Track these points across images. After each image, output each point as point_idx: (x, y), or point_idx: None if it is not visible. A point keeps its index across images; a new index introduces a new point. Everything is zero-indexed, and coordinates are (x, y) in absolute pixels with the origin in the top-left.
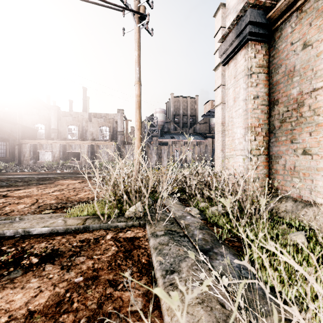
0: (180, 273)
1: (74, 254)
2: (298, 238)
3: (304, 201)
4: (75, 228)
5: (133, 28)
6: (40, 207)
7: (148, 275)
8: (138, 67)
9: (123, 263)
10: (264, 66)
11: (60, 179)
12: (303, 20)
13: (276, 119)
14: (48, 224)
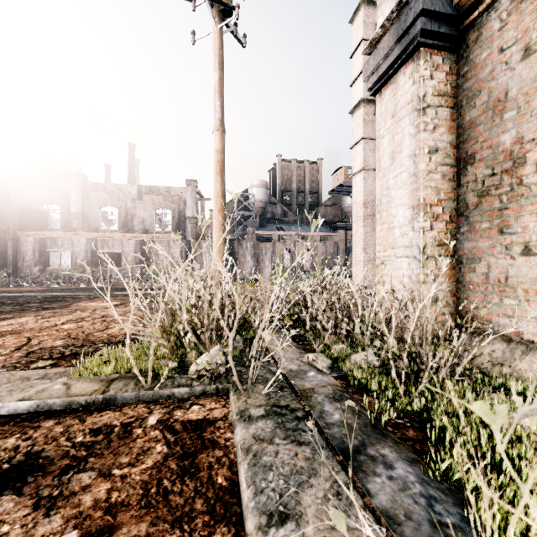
0: (302, 522)
1: (73, 466)
2: (536, 422)
3: (525, 342)
4: (88, 402)
5: (210, 31)
6: (30, 355)
7: (228, 521)
8: (219, 101)
9: (176, 487)
10: (448, 94)
11: (83, 299)
12: (524, 4)
13: (470, 191)
14: (31, 393)
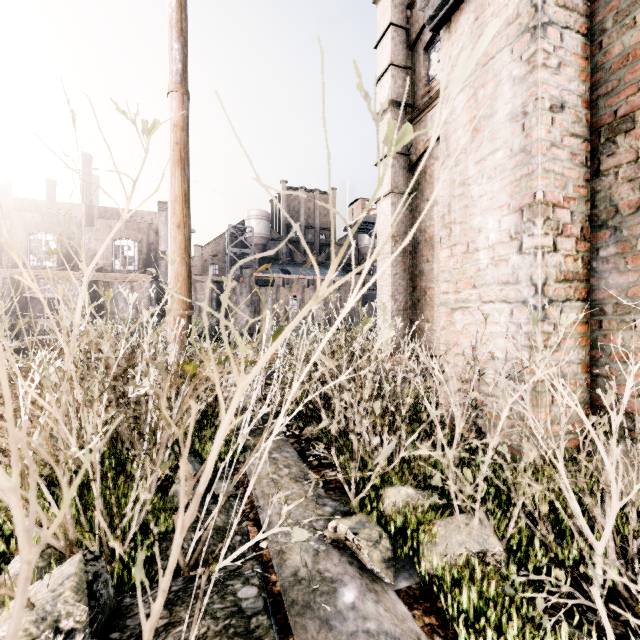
0: None
1: None
2: None
3: None
4: None
5: None
6: None
7: None
8: (179, 43)
9: None
10: (579, 9)
11: None
12: None
13: (623, 182)
14: None
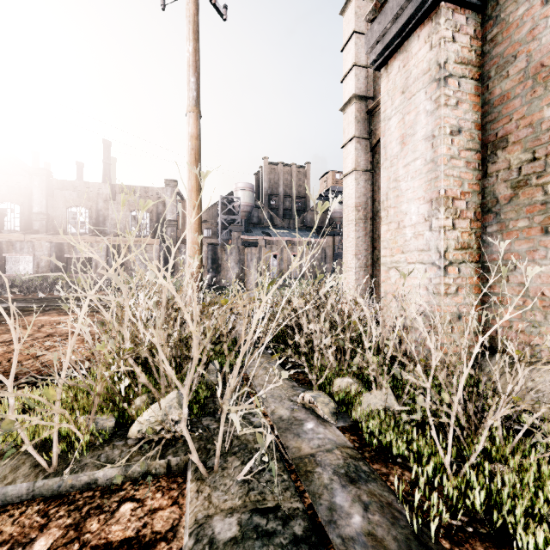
0: None
1: None
2: None
3: None
4: None
5: None
6: None
7: None
8: (194, 77)
9: None
10: (472, 63)
11: (34, 312)
12: None
13: (501, 182)
14: None
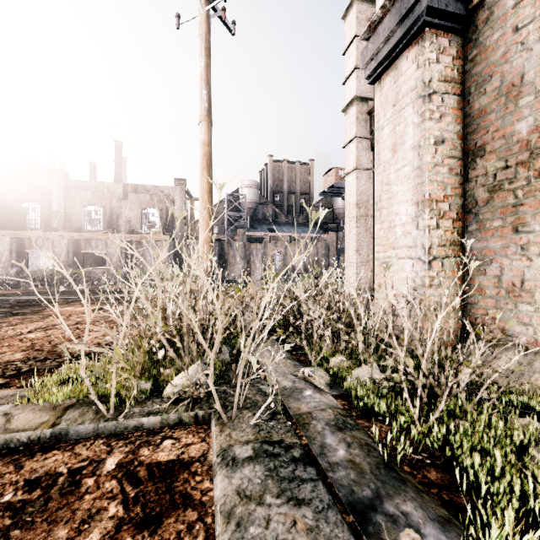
0: None
1: None
2: None
3: None
4: (31, 439)
5: (196, 14)
6: None
7: None
8: (206, 90)
9: None
10: (455, 80)
11: (59, 303)
12: None
13: (479, 186)
14: None
